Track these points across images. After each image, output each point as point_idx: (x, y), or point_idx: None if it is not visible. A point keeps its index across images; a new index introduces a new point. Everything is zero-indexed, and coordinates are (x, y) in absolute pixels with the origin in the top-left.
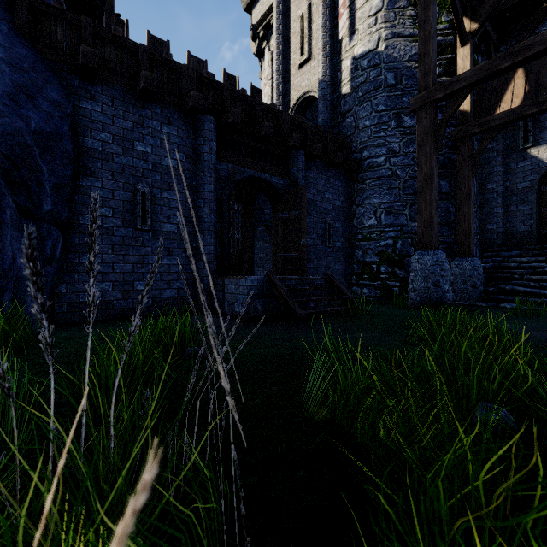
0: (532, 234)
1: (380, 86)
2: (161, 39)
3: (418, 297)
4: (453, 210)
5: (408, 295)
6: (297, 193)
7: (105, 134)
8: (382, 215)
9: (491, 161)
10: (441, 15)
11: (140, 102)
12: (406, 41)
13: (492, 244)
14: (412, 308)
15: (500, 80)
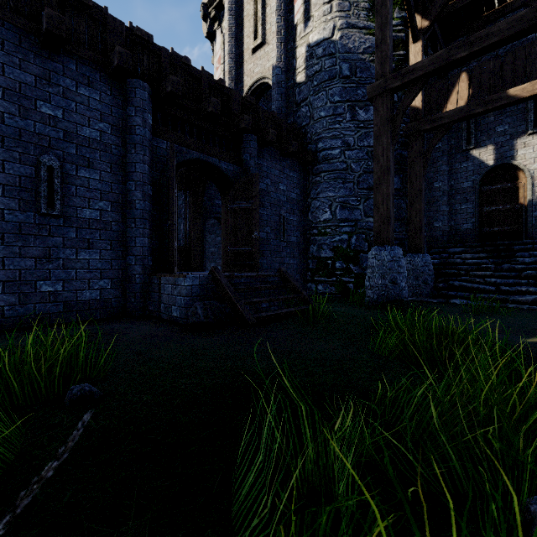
0: (474, 232)
1: (335, 76)
2: (97, 4)
3: (375, 294)
4: (404, 206)
5: (365, 292)
6: (249, 181)
7: None
8: (337, 210)
9: (438, 161)
10: (393, 11)
11: (46, 52)
12: (360, 33)
13: (439, 240)
14: (370, 306)
15: (446, 82)
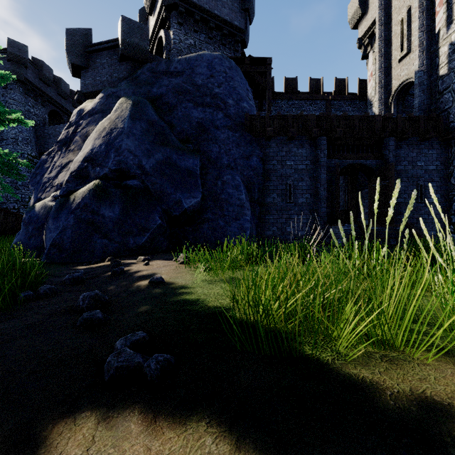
0: None
1: None
2: (292, 78)
3: None
4: None
5: None
6: (386, 169)
7: (274, 161)
8: None
9: None
10: None
11: (288, 142)
12: None
13: None
14: None
15: None
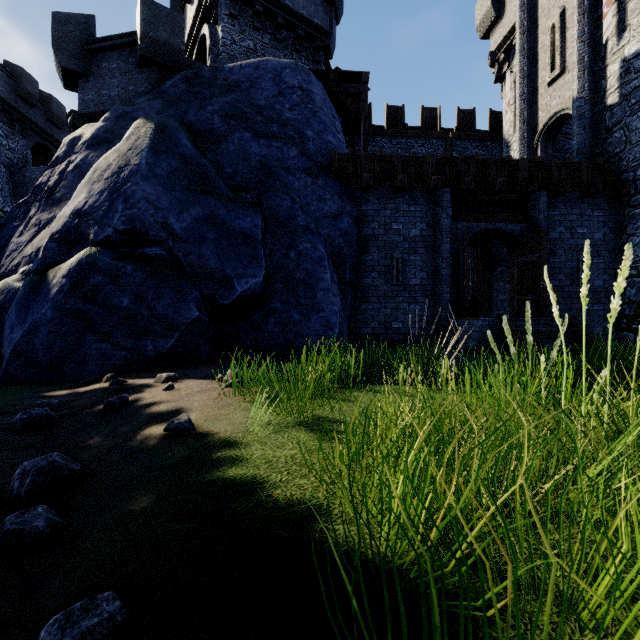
0: None
1: None
2: (397, 106)
3: None
4: None
5: None
6: (536, 237)
7: (374, 223)
8: None
9: None
10: None
11: (395, 195)
12: None
13: None
14: None
15: None
